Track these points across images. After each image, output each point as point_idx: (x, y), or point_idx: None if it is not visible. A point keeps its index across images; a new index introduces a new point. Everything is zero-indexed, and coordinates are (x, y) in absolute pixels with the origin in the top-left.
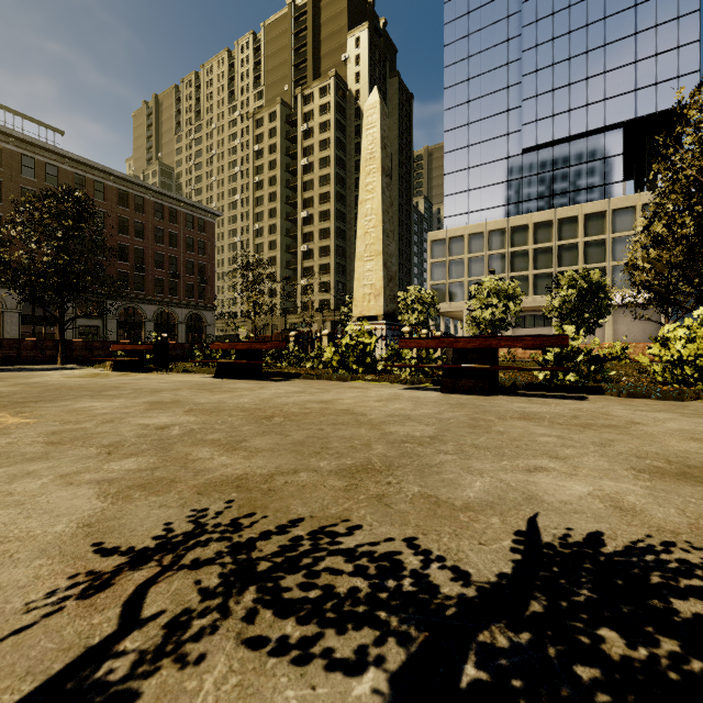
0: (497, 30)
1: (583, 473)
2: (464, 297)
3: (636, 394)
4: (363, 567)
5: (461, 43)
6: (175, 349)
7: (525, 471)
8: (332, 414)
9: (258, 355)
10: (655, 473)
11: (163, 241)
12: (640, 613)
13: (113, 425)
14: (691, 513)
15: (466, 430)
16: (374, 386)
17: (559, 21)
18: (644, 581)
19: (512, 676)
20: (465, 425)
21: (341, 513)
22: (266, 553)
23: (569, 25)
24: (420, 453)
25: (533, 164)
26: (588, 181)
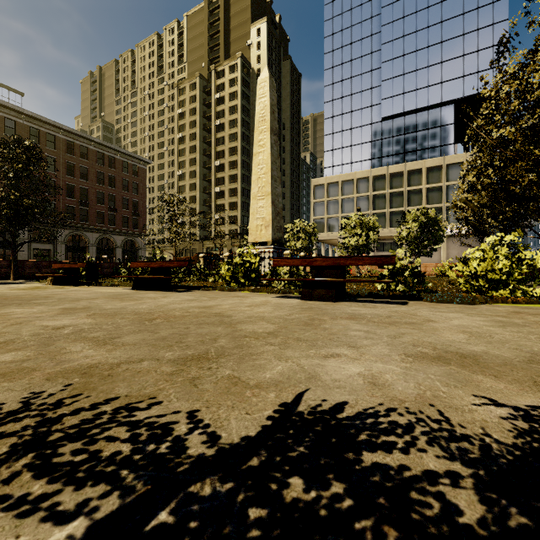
0: (363, 27)
1: (365, 358)
2: (338, 228)
3: (443, 300)
4: (138, 434)
5: (337, 36)
6: (110, 268)
7: (322, 357)
8: (204, 316)
9: (168, 271)
10: (418, 357)
11: (103, 182)
12: (332, 464)
13: (19, 326)
14: (424, 386)
15: (300, 327)
16: (254, 295)
17: (408, 23)
18: (352, 439)
19: (194, 518)
20: (302, 324)
21: (153, 392)
22: (66, 425)
23: (416, 26)
24: (251, 345)
25: (389, 129)
26: (429, 143)
